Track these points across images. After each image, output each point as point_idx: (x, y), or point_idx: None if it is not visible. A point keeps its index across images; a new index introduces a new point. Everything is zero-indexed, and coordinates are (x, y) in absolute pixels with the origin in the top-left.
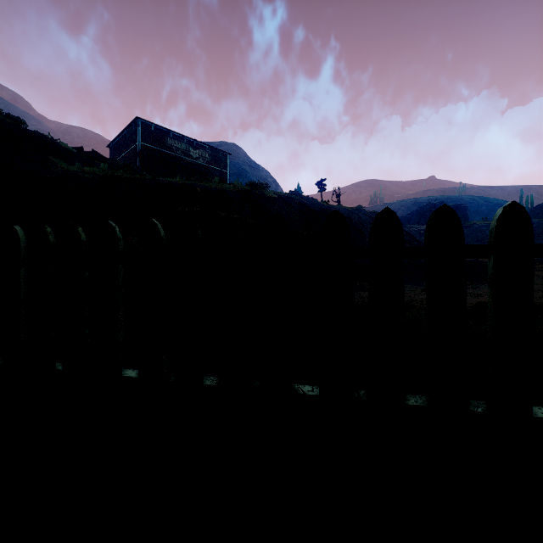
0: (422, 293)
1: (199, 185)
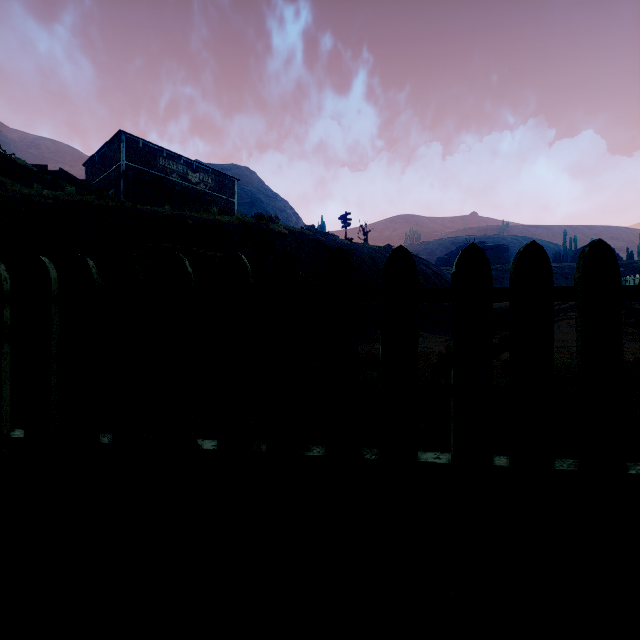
0: (443, 344)
1: (191, 216)
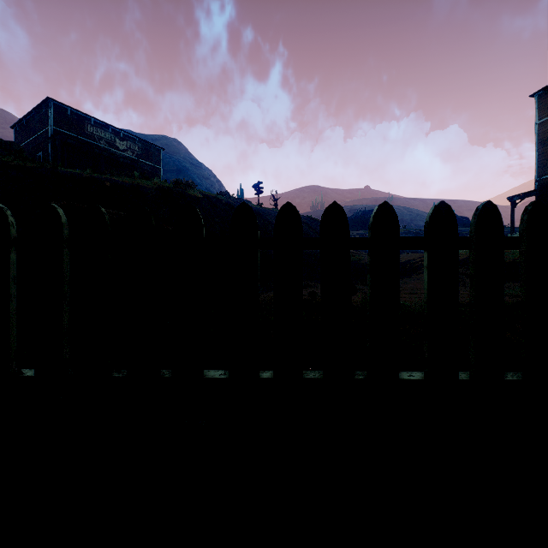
0: None
1: (109, 179)
